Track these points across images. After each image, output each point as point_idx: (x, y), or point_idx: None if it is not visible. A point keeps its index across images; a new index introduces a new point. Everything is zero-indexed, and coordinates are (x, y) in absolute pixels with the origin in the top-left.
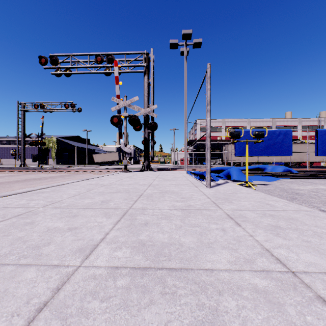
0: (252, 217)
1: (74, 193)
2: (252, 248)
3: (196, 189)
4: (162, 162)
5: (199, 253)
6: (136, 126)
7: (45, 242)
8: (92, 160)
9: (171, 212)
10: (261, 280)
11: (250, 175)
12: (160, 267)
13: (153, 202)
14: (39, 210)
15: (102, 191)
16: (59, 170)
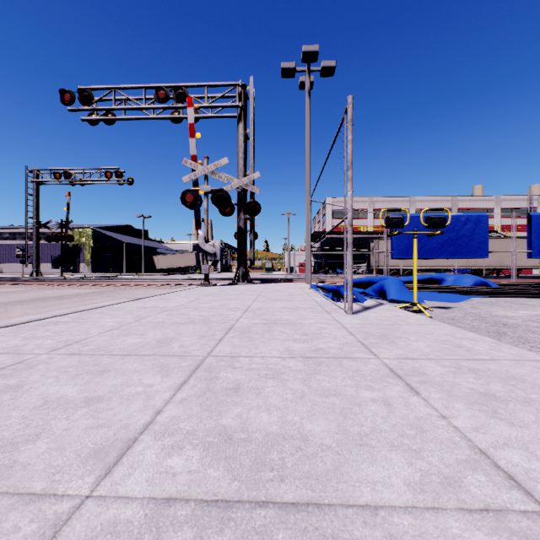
0: (438, 375)
1: (111, 325)
2: (451, 447)
3: (329, 317)
4: (269, 268)
5: (343, 461)
6: (224, 207)
7: (30, 432)
8: (152, 265)
9: (284, 364)
10: (489, 539)
11: (419, 291)
12: (262, 500)
13: (251, 342)
14: (39, 359)
15: (162, 321)
16: (95, 283)
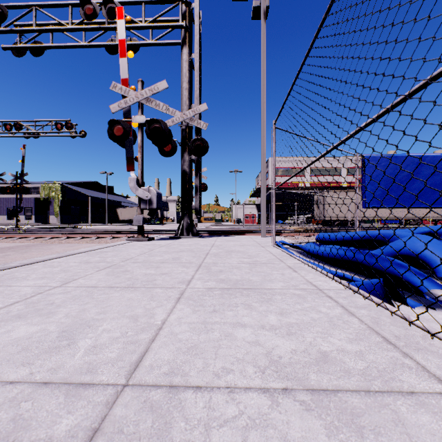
0: None
1: None
2: None
3: None
4: (219, 219)
5: None
6: (163, 144)
7: None
8: (116, 216)
9: None
10: None
11: None
12: None
13: None
14: None
15: None
16: (23, 236)
